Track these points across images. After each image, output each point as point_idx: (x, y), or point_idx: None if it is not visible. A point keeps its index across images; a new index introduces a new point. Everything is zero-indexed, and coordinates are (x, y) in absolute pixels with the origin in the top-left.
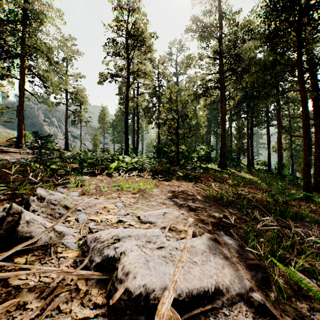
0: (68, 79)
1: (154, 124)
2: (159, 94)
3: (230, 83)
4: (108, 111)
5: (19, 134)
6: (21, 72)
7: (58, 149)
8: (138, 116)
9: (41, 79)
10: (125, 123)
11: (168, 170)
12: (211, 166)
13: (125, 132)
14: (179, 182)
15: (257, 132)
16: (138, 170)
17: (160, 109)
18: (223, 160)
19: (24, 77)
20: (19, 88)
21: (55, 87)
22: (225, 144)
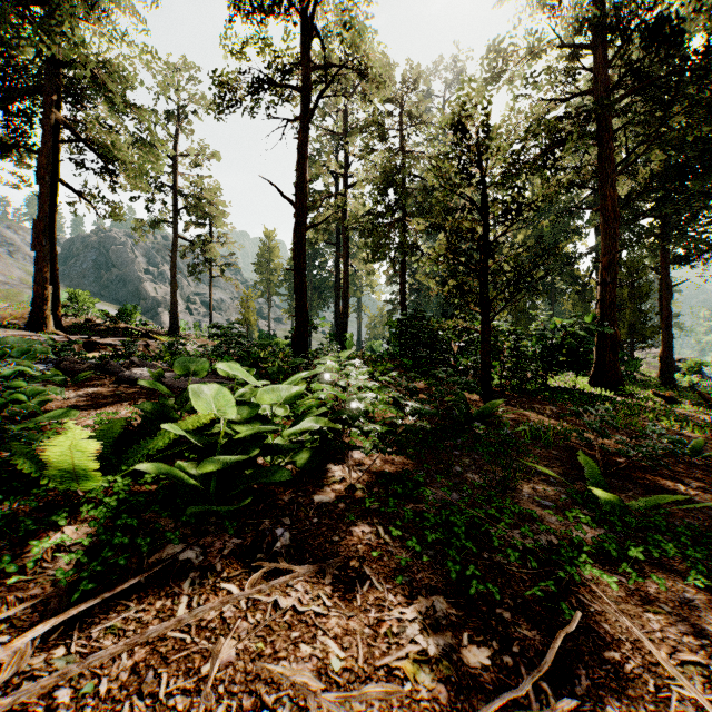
0: (163, 148)
1: (391, 260)
2: (405, 173)
3: (625, 123)
4: (279, 243)
5: (38, 294)
6: (43, 132)
7: (145, 333)
8: (346, 244)
9: (100, 153)
10: (294, 240)
11: (462, 420)
12: (582, 385)
13: (295, 273)
14: (706, 663)
15: (684, 281)
16: (309, 450)
17: (407, 218)
18: (611, 364)
19: (51, 145)
20: (37, 175)
21: (130, 170)
22: (615, 311)
